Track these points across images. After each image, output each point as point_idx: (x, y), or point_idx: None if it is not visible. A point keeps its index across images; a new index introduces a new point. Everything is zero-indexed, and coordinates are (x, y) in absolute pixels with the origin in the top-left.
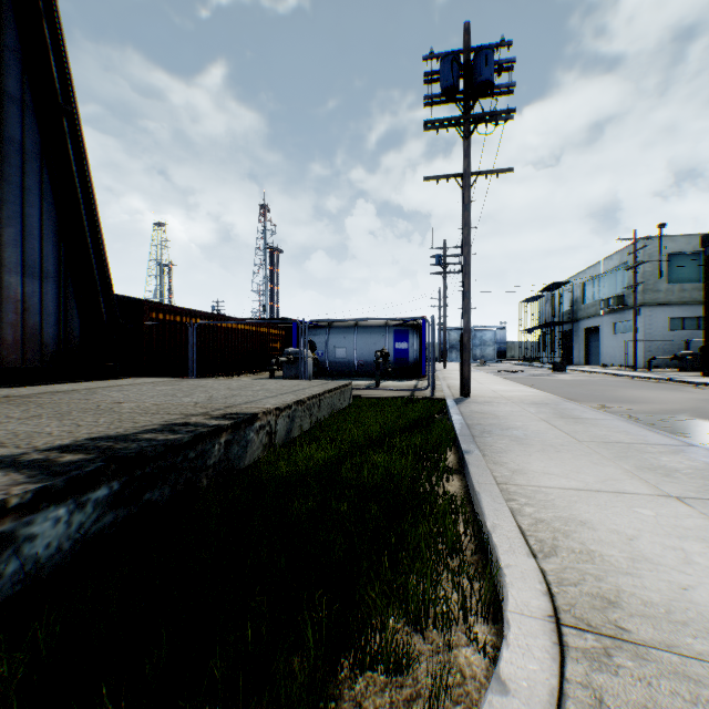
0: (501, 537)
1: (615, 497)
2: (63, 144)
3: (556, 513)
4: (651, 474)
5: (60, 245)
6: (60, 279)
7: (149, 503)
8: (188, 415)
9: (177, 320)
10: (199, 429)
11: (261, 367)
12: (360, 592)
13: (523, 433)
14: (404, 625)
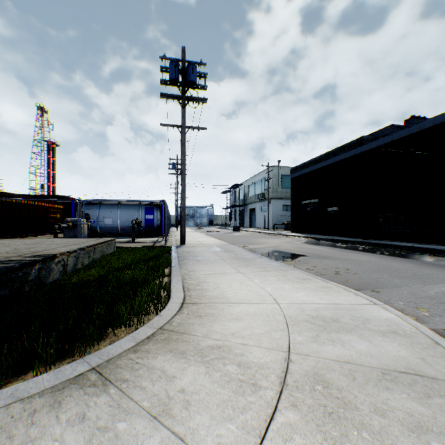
0: (175, 289)
1: (222, 275)
2: None
3: (199, 281)
4: (240, 267)
5: None
6: None
7: None
8: (9, 257)
9: None
10: (23, 261)
11: (44, 231)
12: (116, 308)
13: (202, 258)
14: (134, 318)
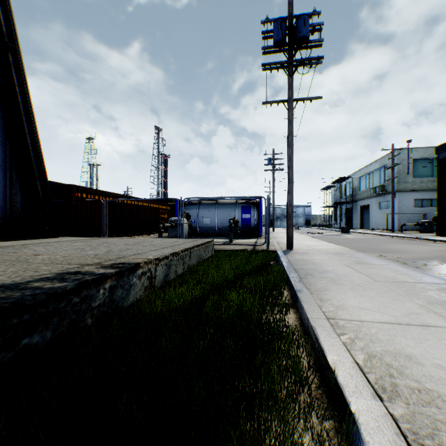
0: (344, 375)
1: (423, 330)
2: (9, 72)
3: (383, 347)
4: (441, 308)
5: (6, 143)
6: (6, 167)
7: (27, 347)
8: (84, 265)
9: (96, 198)
10: (86, 277)
11: (154, 230)
12: None
13: (335, 275)
14: None
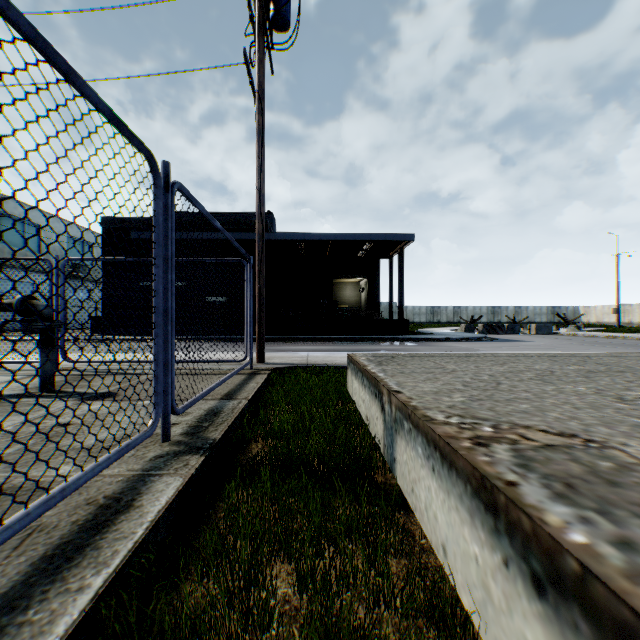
0: None
1: None
2: None
3: None
4: None
5: None
6: None
7: None
8: None
9: None
10: None
11: None
12: None
13: None
14: None
